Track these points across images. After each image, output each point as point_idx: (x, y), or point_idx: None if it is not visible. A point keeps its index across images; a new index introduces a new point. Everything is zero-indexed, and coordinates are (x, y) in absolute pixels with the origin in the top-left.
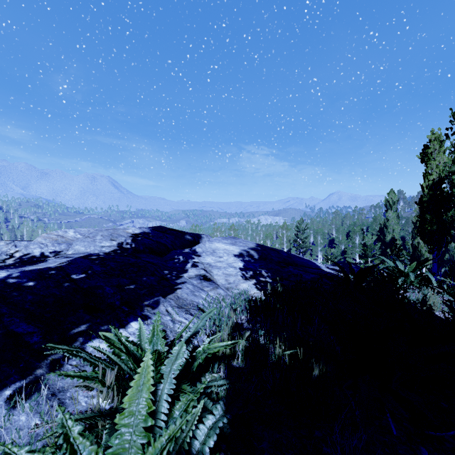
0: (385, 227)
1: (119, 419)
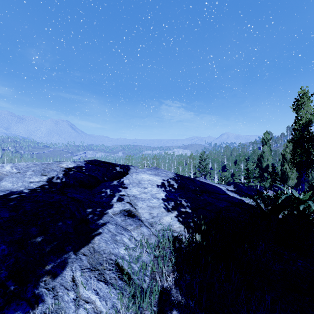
0: (262, 157)
1: None
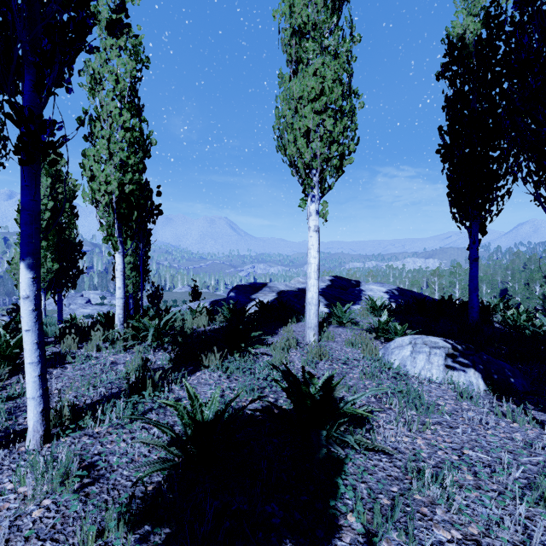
0: None
1: (377, 301)
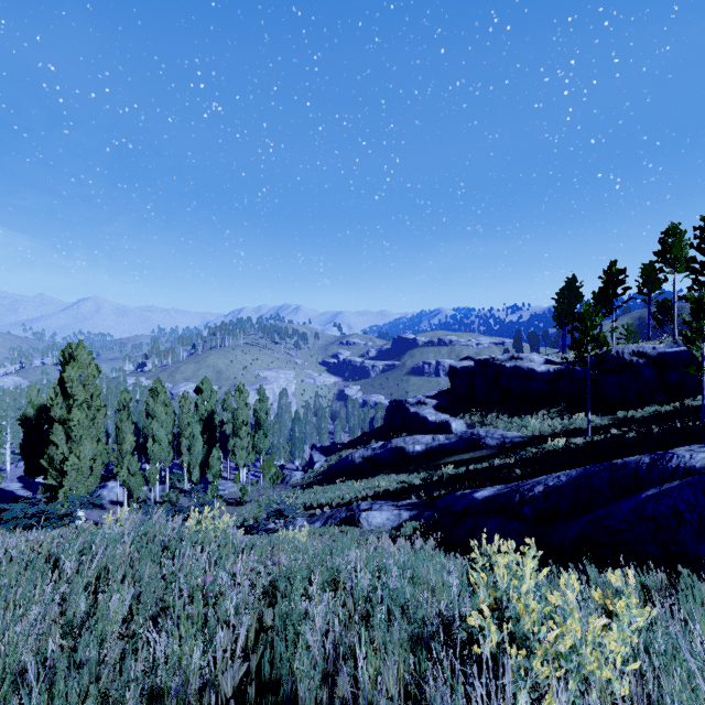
0: None
1: None
